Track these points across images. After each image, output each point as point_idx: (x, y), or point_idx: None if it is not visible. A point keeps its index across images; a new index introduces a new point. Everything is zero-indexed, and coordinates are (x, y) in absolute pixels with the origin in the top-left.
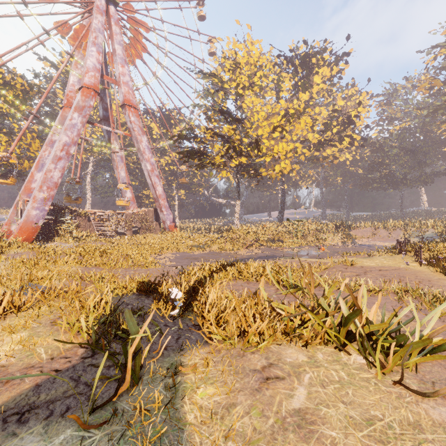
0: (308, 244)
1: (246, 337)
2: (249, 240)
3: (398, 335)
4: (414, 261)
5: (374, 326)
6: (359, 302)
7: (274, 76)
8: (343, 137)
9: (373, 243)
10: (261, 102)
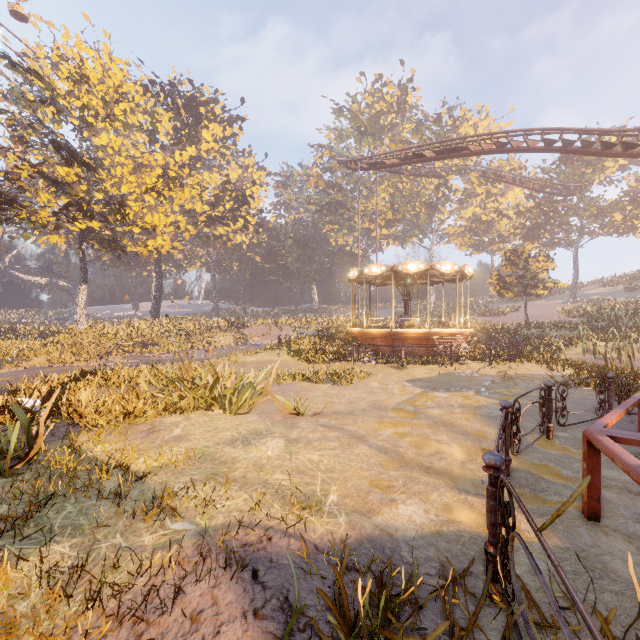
0: (194, 348)
1: (132, 416)
2: (106, 345)
3: (240, 389)
4: (287, 354)
5: (229, 388)
6: (220, 374)
7: (147, 117)
8: (238, 217)
9: (266, 342)
10: (126, 143)
